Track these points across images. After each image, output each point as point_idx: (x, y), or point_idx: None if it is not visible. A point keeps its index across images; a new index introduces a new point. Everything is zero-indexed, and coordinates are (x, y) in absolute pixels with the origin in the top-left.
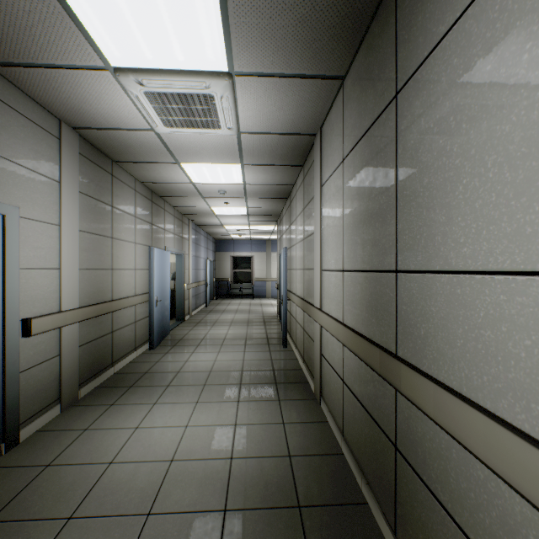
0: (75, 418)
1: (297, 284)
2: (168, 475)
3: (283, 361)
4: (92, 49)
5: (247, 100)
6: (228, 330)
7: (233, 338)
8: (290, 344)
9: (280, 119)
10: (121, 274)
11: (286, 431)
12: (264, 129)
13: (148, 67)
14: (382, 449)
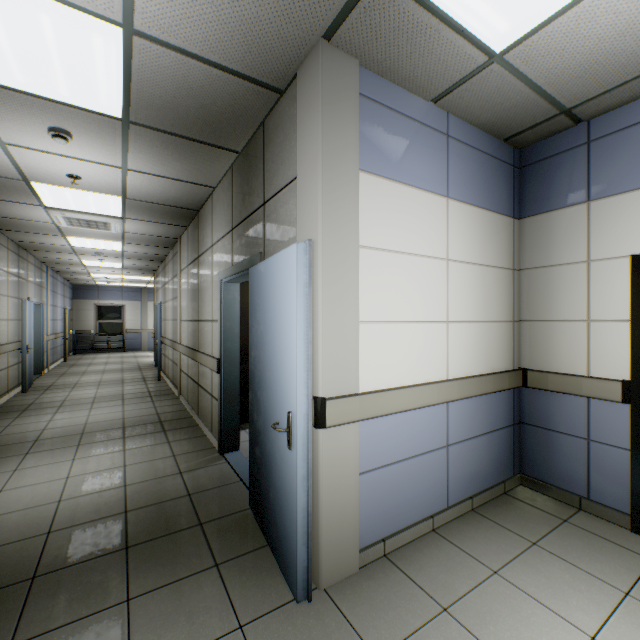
0: None
1: (170, 331)
2: (87, 426)
3: (158, 387)
4: (38, 201)
5: (132, 224)
6: (102, 376)
7: (110, 380)
8: (165, 379)
9: (154, 231)
10: (0, 324)
11: (157, 409)
12: (142, 233)
13: (71, 209)
14: (196, 389)
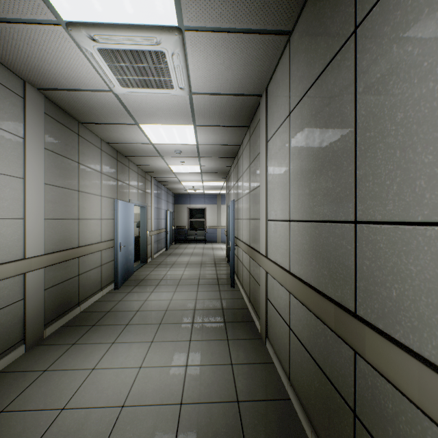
0: (37, 358)
1: (244, 232)
2: (117, 424)
3: (231, 300)
4: None
5: (197, 59)
6: (184, 271)
7: (188, 278)
8: (238, 284)
9: (229, 79)
10: (87, 223)
11: (234, 373)
12: (213, 89)
13: (99, 21)
14: (337, 409)
